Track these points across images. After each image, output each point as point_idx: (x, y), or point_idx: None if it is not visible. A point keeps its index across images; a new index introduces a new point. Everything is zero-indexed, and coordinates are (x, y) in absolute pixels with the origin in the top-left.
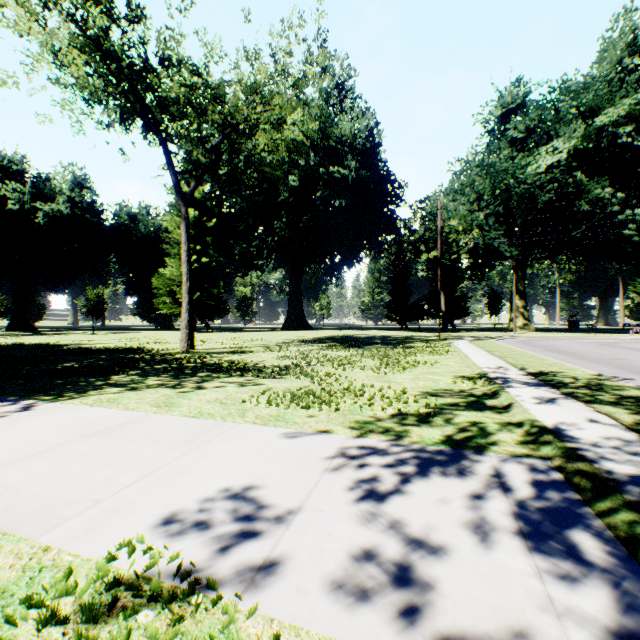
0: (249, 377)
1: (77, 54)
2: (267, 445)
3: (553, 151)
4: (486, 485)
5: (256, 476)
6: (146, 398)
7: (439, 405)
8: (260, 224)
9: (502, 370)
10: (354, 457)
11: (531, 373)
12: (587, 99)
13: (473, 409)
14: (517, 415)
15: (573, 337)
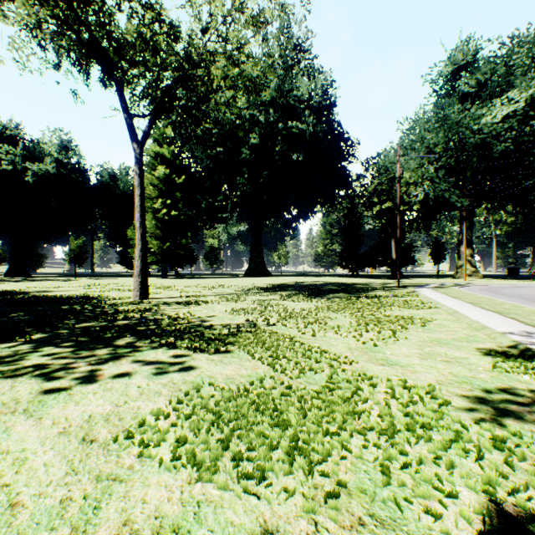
0: (182, 349)
1: None
2: None
3: (508, 101)
4: None
5: None
6: None
7: None
8: (225, 181)
9: None
10: None
11: None
12: None
13: None
14: None
15: (531, 284)
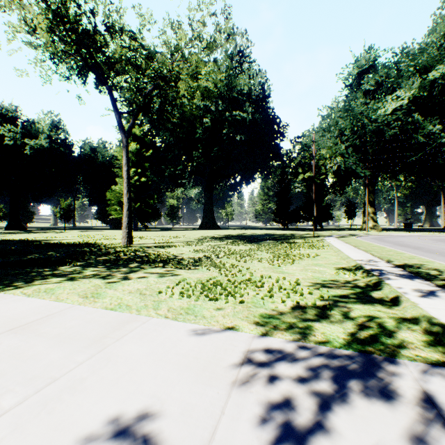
0: (169, 268)
1: (41, 20)
2: (174, 346)
3: (397, 98)
4: (423, 416)
5: (155, 395)
6: (78, 288)
7: (331, 297)
8: (183, 154)
9: (373, 262)
10: (262, 365)
11: (398, 265)
12: (422, 60)
13: (363, 302)
14: (409, 310)
15: (412, 235)
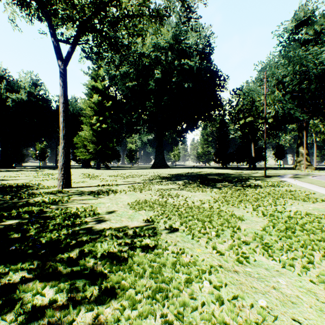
0: (9, 318)
1: None
2: None
3: None
4: None
5: None
6: None
7: None
8: (138, 106)
9: None
10: None
11: None
12: None
13: None
14: None
15: None
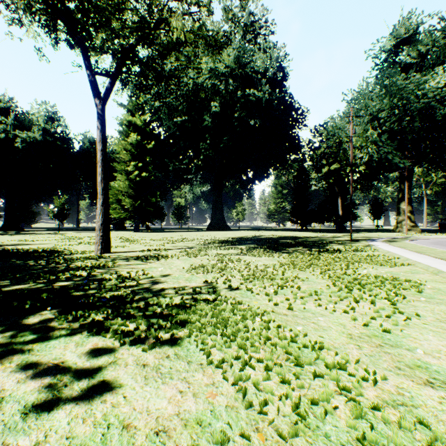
0: (107, 336)
1: None
2: None
3: None
4: None
5: None
6: None
7: None
8: (190, 147)
9: None
10: None
11: None
12: None
13: None
14: None
15: None
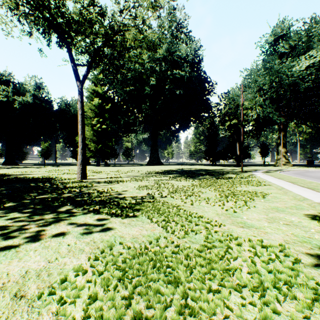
0: (103, 214)
1: None
2: None
3: (309, 57)
4: None
5: None
6: None
7: None
8: (135, 107)
9: None
10: None
11: None
12: None
13: None
14: None
15: None
